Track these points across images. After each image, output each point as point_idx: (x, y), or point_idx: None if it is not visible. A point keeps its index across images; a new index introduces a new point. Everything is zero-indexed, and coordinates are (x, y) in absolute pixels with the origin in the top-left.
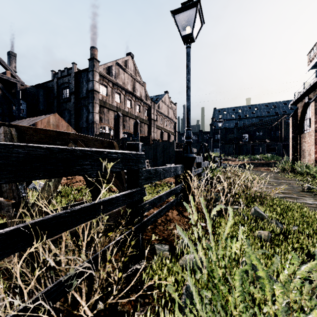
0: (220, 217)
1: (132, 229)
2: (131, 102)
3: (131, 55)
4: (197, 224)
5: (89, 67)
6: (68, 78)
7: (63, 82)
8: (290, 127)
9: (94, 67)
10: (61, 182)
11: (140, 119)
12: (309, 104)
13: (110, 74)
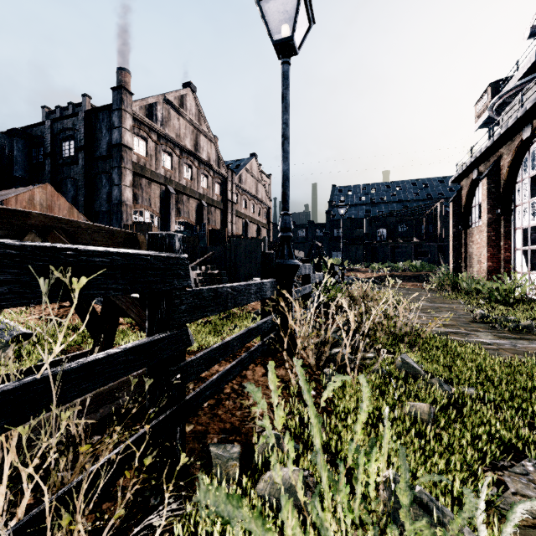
0: None
1: (153, 423)
2: (191, 169)
3: (191, 87)
4: (300, 392)
5: (113, 103)
6: (73, 120)
7: (63, 128)
8: (451, 218)
9: (123, 103)
10: (45, 314)
11: (208, 200)
12: (479, 181)
13: (153, 118)
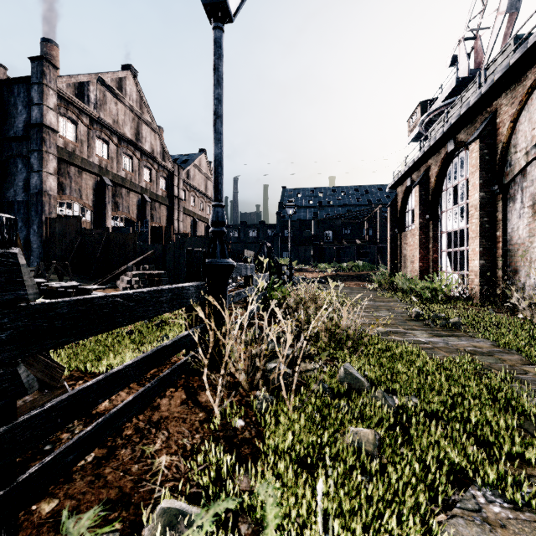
0: (278, 400)
1: None
2: (131, 160)
3: (131, 71)
4: (225, 425)
5: (31, 75)
6: None
7: None
8: (389, 222)
9: (45, 76)
10: None
11: (151, 195)
12: (412, 189)
13: (85, 99)
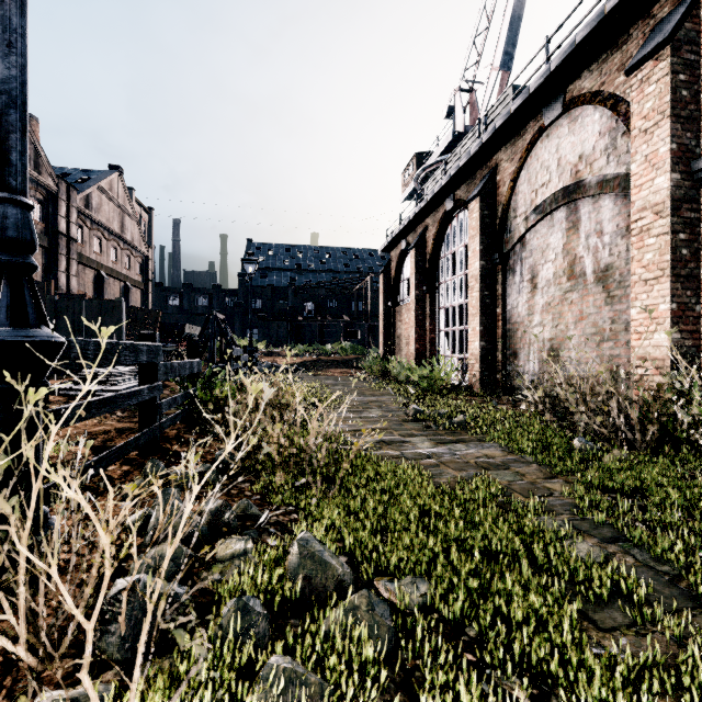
0: None
1: None
2: None
3: None
4: None
5: None
6: None
7: None
8: (381, 293)
9: None
10: None
11: None
12: (407, 254)
13: None
